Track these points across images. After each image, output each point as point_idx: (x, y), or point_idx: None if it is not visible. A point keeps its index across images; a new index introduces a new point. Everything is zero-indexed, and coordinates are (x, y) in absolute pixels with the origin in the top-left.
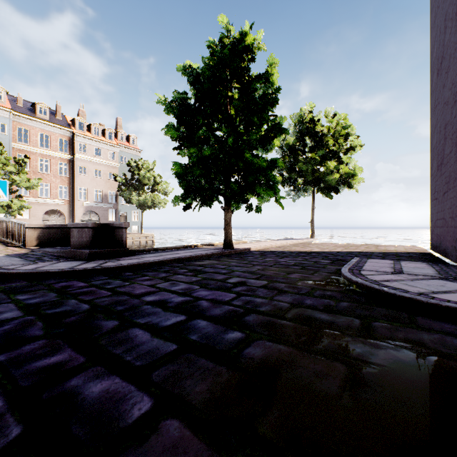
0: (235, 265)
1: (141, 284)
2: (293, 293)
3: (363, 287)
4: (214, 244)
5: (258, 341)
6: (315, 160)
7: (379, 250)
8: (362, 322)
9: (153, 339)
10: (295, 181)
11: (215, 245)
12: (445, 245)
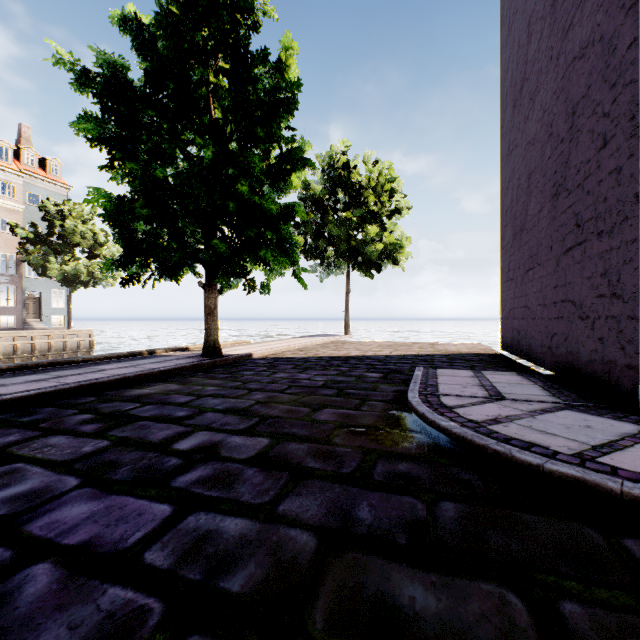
0: (212, 395)
1: None
2: (327, 476)
3: (463, 442)
4: (190, 348)
5: None
6: (352, 222)
7: (439, 352)
8: (533, 608)
9: None
10: (323, 252)
11: (191, 350)
12: (530, 345)
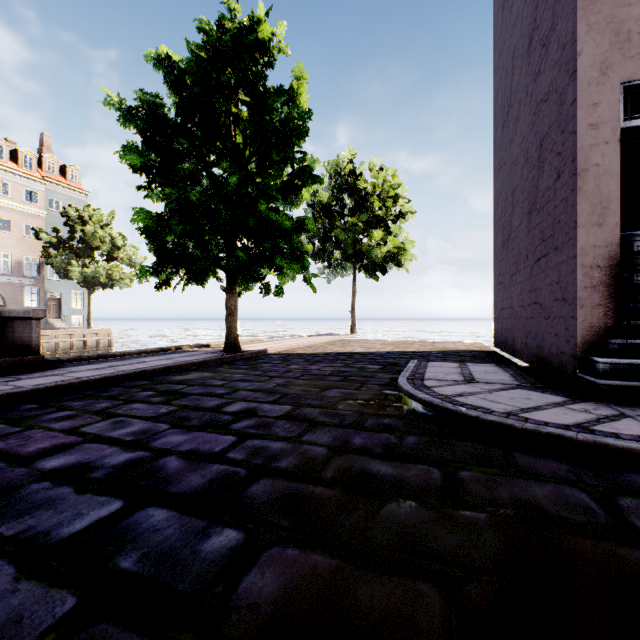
0: (240, 380)
1: (49, 429)
2: (333, 425)
3: (432, 407)
4: (211, 345)
5: (272, 549)
6: (358, 227)
7: (437, 349)
8: (444, 473)
9: (16, 587)
10: (330, 255)
11: (212, 347)
12: (514, 342)
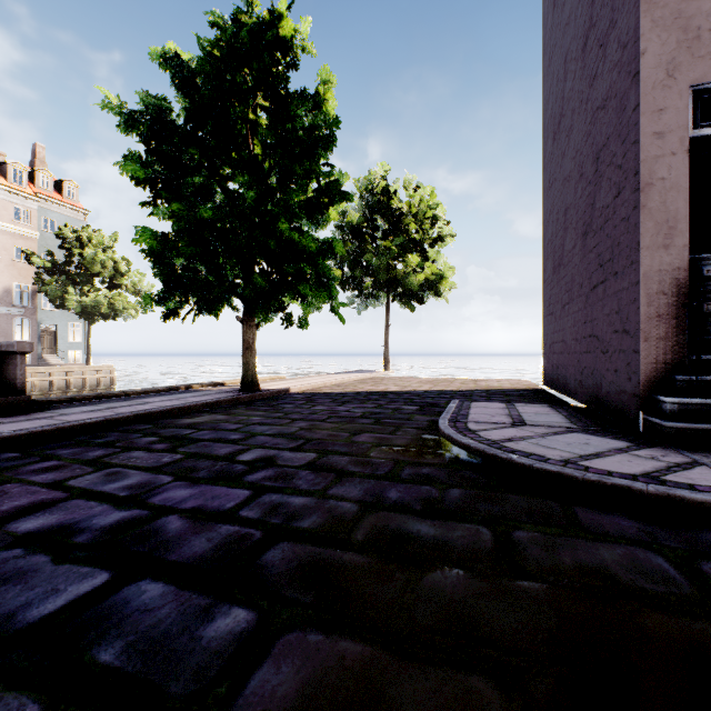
0: (258, 423)
1: (28, 482)
2: (365, 475)
3: (478, 454)
4: (226, 383)
5: (290, 634)
6: (391, 251)
7: (480, 388)
8: (495, 534)
9: None
10: (361, 283)
11: (227, 385)
12: (566, 379)
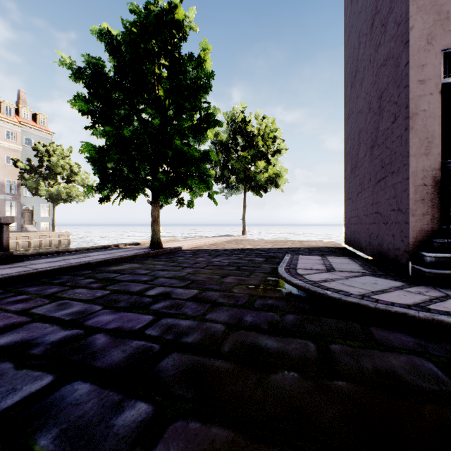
0: (161, 269)
1: (5, 310)
2: (230, 305)
3: (304, 291)
4: (140, 243)
5: (176, 423)
6: (247, 159)
7: (304, 246)
8: (318, 346)
9: None
10: (228, 179)
11: (141, 245)
12: (360, 241)
